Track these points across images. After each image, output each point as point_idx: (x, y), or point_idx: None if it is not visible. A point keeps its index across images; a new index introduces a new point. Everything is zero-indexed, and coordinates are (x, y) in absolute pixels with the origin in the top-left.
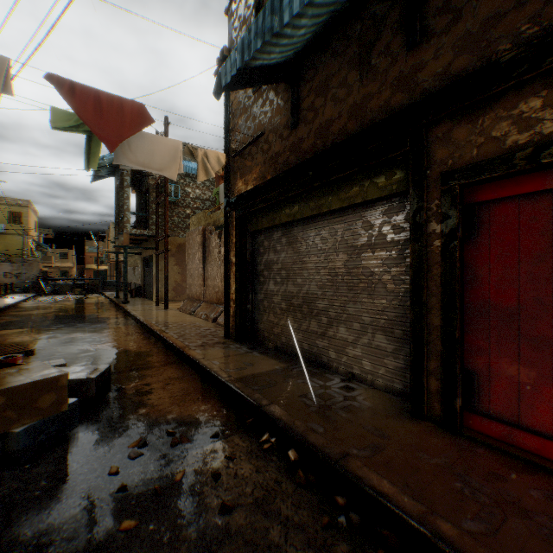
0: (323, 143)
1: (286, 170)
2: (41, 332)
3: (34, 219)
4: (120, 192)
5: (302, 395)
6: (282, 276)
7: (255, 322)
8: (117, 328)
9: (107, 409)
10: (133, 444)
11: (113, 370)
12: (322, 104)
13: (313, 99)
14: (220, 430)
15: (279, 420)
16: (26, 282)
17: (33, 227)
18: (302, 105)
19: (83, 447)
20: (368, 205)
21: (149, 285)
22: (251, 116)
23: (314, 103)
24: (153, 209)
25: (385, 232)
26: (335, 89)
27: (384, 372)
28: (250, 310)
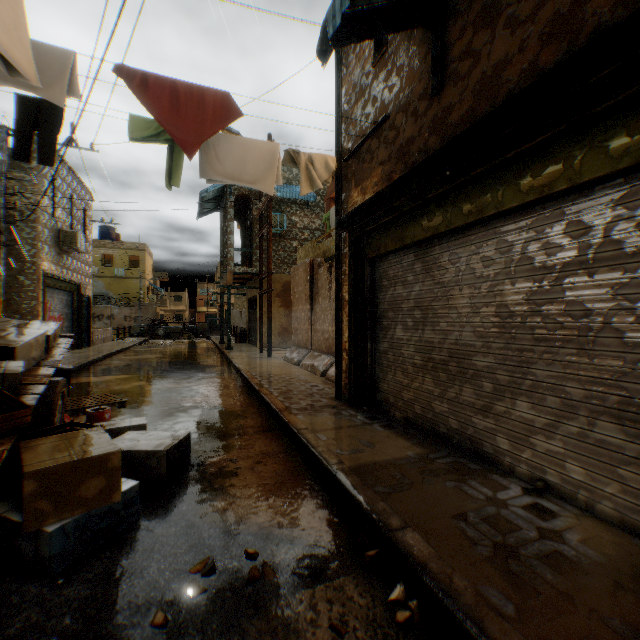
0: (489, 103)
1: (423, 160)
2: (140, 379)
3: (150, 263)
4: (224, 227)
5: (458, 514)
6: (415, 319)
7: (375, 381)
8: (214, 379)
9: (179, 494)
10: (196, 566)
11: (199, 434)
12: (487, 40)
13: (469, 40)
14: (324, 561)
15: (423, 567)
16: (141, 325)
17: (148, 270)
18: (451, 56)
19: (134, 558)
20: (578, 193)
21: (253, 329)
22: (369, 99)
23: (471, 44)
24: (257, 243)
25: (619, 237)
26: (513, 6)
27: (617, 492)
28: (368, 365)
